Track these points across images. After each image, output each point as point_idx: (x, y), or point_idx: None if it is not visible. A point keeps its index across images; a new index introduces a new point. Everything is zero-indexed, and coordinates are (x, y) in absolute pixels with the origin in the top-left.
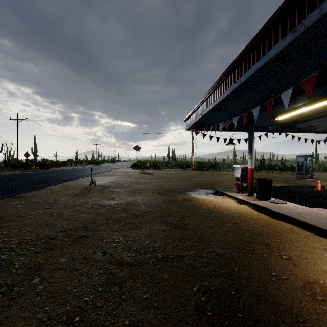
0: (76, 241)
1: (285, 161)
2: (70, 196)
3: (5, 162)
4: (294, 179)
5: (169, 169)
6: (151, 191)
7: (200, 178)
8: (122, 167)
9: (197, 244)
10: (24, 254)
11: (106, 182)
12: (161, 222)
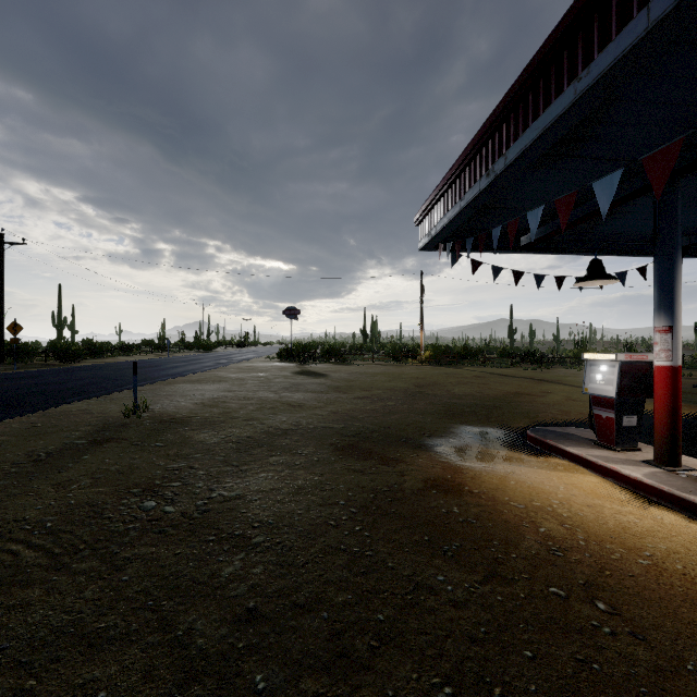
0: None
1: (633, 343)
2: None
3: None
4: (693, 389)
5: (366, 362)
6: (313, 441)
7: (447, 386)
8: (258, 358)
9: None
10: None
11: (186, 402)
12: None
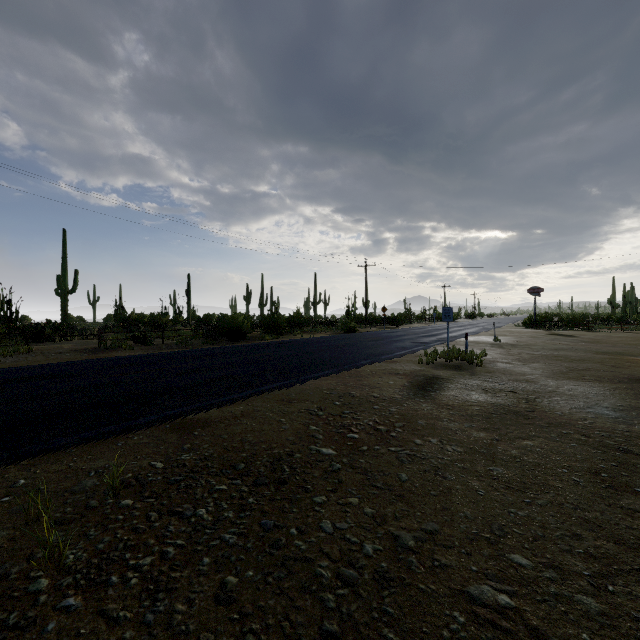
0: (535, 362)
1: None
2: (489, 347)
3: (355, 318)
4: None
5: (613, 330)
6: (582, 351)
7: None
8: (504, 326)
9: (636, 372)
10: (512, 361)
11: (506, 340)
12: (601, 364)
